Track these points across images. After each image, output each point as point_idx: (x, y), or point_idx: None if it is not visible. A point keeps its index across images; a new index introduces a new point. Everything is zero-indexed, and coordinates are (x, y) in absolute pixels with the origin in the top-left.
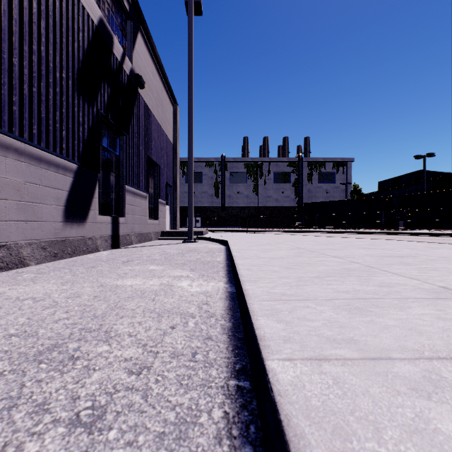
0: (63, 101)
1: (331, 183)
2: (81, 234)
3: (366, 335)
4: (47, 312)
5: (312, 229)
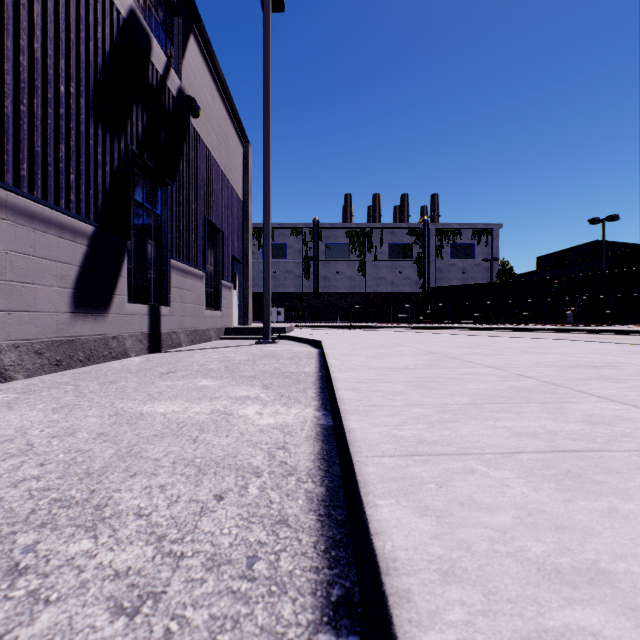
0: (70, 129)
1: (470, 260)
2: (100, 332)
3: (622, 554)
4: (8, 465)
5: (443, 324)
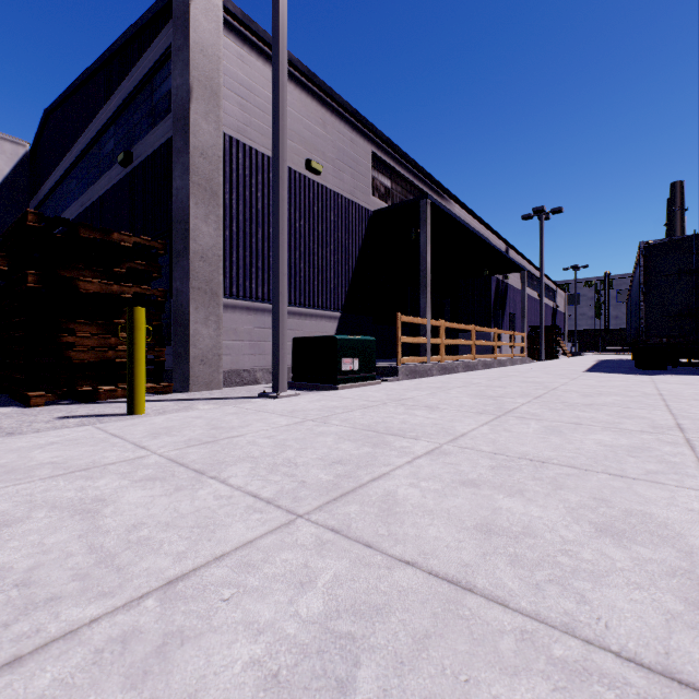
0: None
1: None
2: None
3: None
4: None
5: None
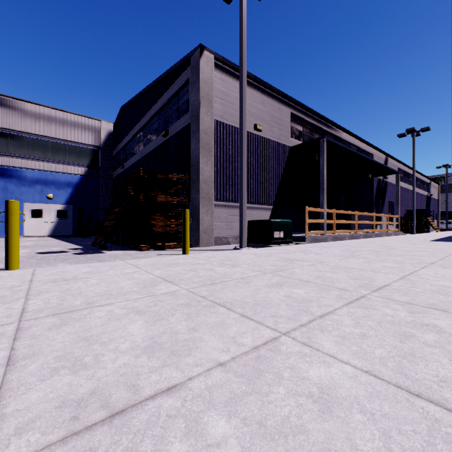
0: None
1: None
2: None
3: None
4: None
5: None
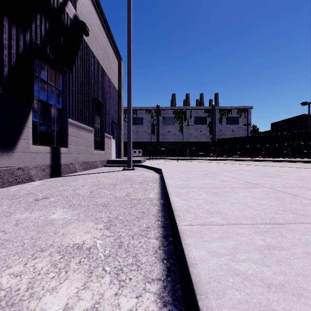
0: None
1: (236, 125)
2: (6, 165)
3: None
4: None
5: (223, 157)
